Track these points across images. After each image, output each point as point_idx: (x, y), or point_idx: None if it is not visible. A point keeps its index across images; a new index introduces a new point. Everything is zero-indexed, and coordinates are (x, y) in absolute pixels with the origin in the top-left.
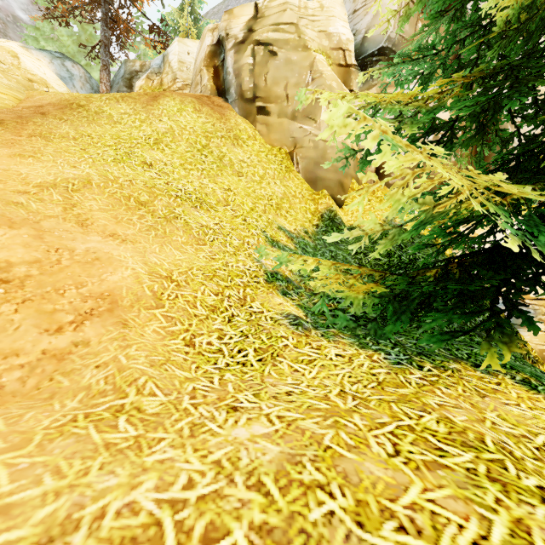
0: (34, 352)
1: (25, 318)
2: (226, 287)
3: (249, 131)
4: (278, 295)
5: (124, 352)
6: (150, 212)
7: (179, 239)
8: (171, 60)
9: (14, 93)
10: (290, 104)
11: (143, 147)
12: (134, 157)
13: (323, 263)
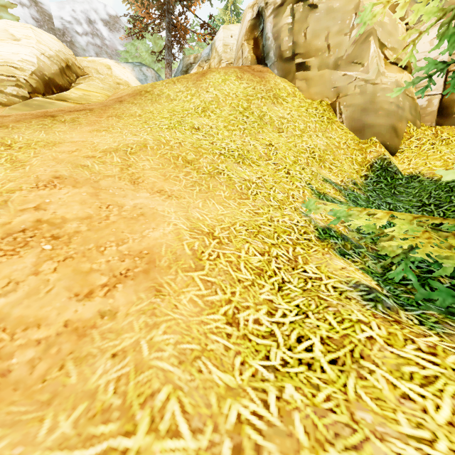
0: (56, 322)
1: (61, 278)
2: (272, 245)
3: (289, 89)
4: (337, 256)
5: (149, 335)
6: (195, 169)
7: (222, 194)
8: (217, 45)
9: (106, 92)
10: (332, 53)
11: (192, 116)
12: (184, 123)
13: (398, 216)
